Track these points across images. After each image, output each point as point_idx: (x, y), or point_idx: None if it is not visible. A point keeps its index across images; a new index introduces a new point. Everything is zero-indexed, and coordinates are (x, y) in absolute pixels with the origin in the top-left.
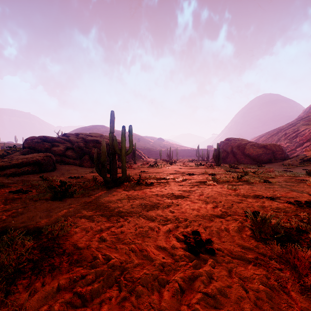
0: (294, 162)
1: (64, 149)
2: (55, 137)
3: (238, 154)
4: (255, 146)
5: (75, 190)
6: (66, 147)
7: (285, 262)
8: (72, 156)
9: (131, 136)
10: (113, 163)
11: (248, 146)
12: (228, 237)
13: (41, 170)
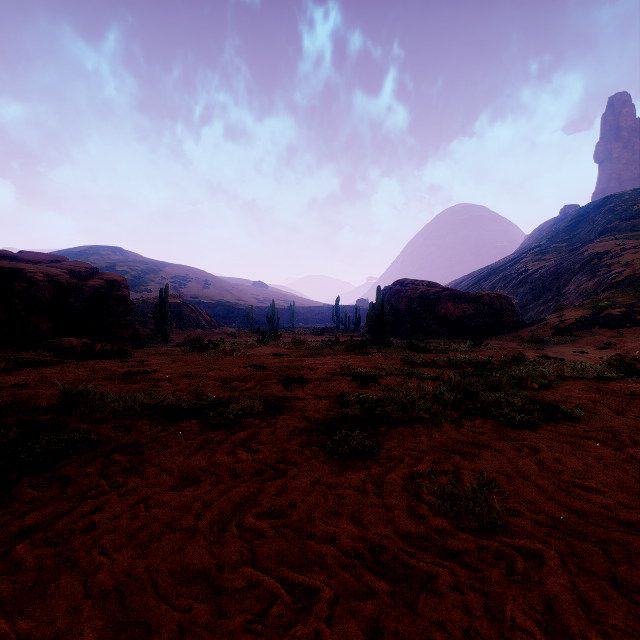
0: (541, 333)
1: None
2: None
3: (424, 317)
4: (459, 298)
5: None
6: None
7: None
8: None
9: None
10: None
11: (443, 298)
12: None
13: None
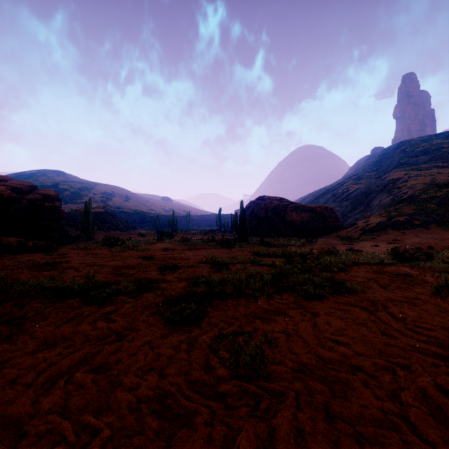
0: (353, 233)
1: None
2: None
3: (276, 222)
4: (300, 209)
5: None
6: None
7: None
8: None
9: None
10: None
11: (289, 209)
12: None
13: None
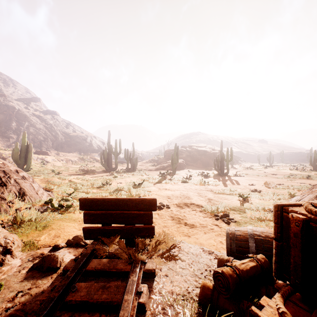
0: None
1: (186, 156)
2: (179, 149)
3: None
4: None
5: (209, 175)
6: (186, 155)
7: (265, 184)
8: (190, 161)
9: (231, 153)
10: (222, 165)
11: None
12: (261, 185)
13: (181, 168)
